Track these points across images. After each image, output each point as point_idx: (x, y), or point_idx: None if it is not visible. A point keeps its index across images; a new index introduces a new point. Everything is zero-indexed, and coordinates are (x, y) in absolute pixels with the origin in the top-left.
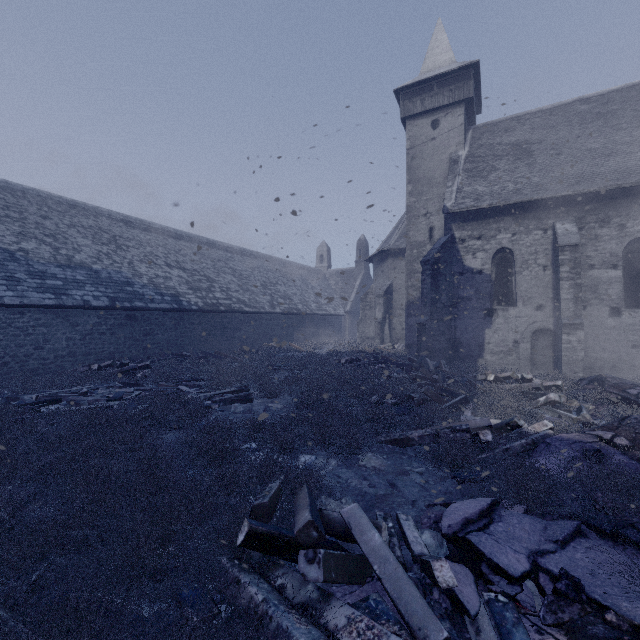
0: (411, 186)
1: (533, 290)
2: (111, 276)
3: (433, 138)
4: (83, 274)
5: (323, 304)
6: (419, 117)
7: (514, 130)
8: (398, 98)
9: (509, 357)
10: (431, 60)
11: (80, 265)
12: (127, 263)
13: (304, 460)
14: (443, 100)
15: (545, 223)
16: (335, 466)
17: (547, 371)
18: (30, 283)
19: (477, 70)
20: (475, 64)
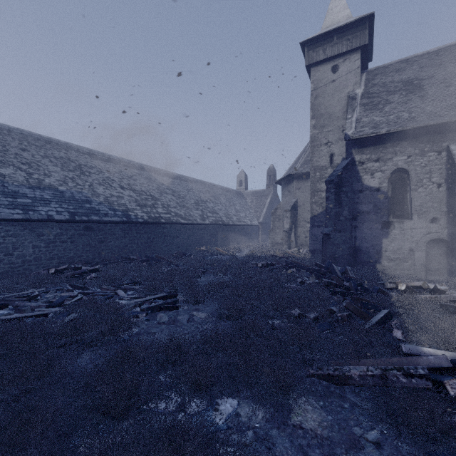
0: (314, 121)
1: (428, 205)
2: (73, 195)
3: (333, 80)
4: (50, 194)
5: (242, 217)
6: (321, 64)
7: (404, 70)
8: (303, 50)
9: (405, 263)
10: (331, 17)
11: (48, 187)
12: (88, 185)
13: (224, 409)
14: (342, 48)
15: (439, 146)
16: (262, 422)
17: (441, 276)
18: (3, 201)
19: (371, 21)
20: (370, 16)
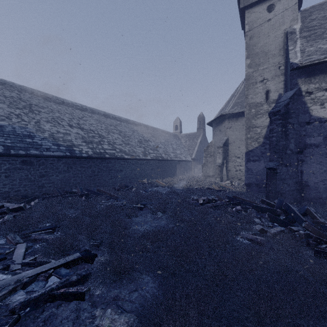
0: (249, 60)
1: None
2: (15, 130)
3: (269, 19)
4: None
5: (178, 154)
6: (256, 5)
7: None
8: None
9: None
10: None
11: None
12: (34, 122)
13: None
14: None
15: None
16: None
17: None
18: None
19: None
20: None
